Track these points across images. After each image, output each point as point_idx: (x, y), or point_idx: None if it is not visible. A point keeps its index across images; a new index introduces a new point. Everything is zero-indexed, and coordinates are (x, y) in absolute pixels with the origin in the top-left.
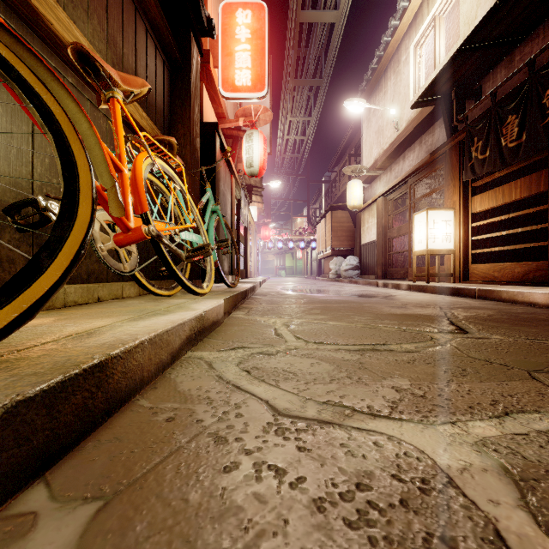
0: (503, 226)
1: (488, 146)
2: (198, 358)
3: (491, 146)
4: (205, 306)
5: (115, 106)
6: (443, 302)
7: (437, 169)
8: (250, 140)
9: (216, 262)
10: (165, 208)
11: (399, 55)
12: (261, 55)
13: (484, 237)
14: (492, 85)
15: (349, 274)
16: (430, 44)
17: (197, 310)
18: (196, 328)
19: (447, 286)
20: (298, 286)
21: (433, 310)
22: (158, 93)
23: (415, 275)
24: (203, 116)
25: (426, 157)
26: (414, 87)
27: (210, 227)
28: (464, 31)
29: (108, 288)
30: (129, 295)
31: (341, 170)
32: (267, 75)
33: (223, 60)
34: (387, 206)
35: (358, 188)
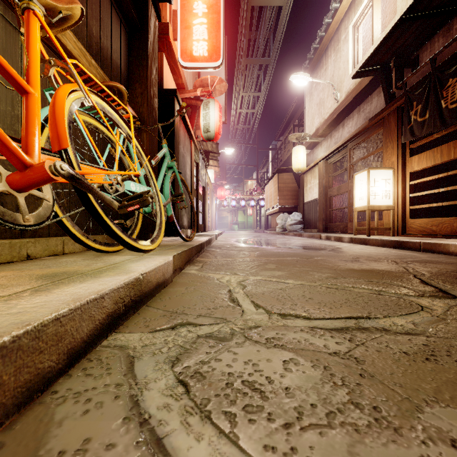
0: (438, 185)
1: (427, 109)
2: (120, 347)
3: (431, 108)
4: (145, 266)
5: (30, 19)
6: (392, 255)
7: (375, 134)
8: (206, 108)
9: (171, 217)
10: (123, 164)
11: (339, 34)
12: (216, 28)
13: (422, 194)
14: (430, 53)
15: (294, 228)
16: (367, 22)
17: (131, 274)
18: (126, 298)
19: (390, 239)
20: (249, 239)
21: (390, 265)
22: (114, 49)
23: (356, 229)
24: (164, 83)
25: (365, 123)
26: (353, 62)
27: (166, 182)
28: (402, 6)
29: (43, 244)
30: (72, 250)
31: (286, 139)
32: (222, 46)
33: (182, 32)
34: (327, 168)
35: (302, 153)
